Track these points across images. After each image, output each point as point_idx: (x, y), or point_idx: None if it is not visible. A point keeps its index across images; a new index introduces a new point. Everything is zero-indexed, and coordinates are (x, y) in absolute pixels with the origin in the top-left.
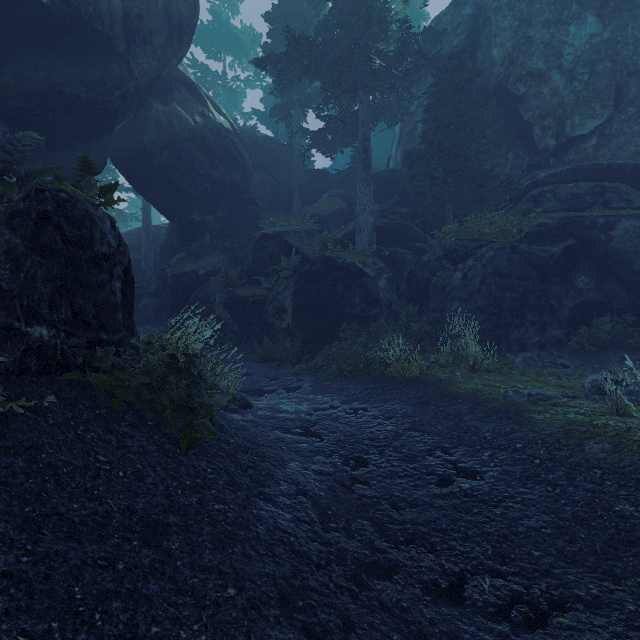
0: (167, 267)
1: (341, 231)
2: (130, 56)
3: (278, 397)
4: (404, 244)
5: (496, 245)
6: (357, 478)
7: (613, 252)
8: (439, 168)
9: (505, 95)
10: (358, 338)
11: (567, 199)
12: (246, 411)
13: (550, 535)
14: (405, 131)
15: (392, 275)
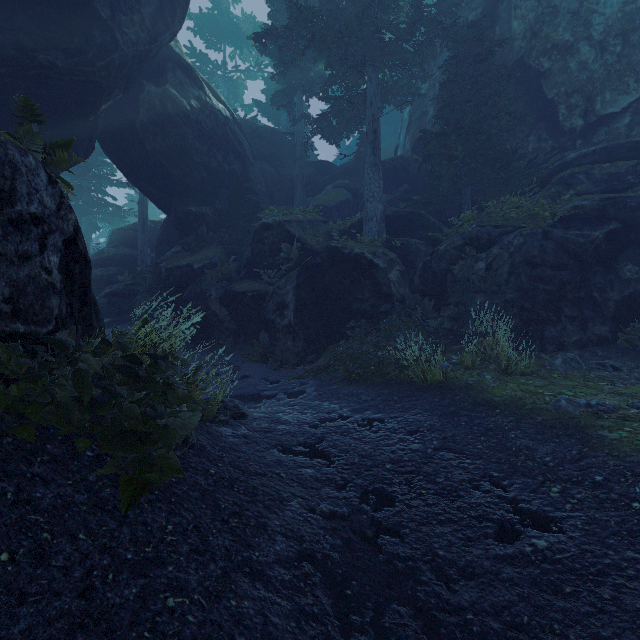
0: (161, 261)
1: (347, 222)
2: (114, 23)
3: (278, 403)
4: (416, 234)
5: (525, 231)
6: (382, 524)
7: None
8: (459, 146)
9: (526, 72)
10: (367, 336)
11: (604, 180)
12: (239, 422)
13: None
14: (415, 117)
15: (404, 267)
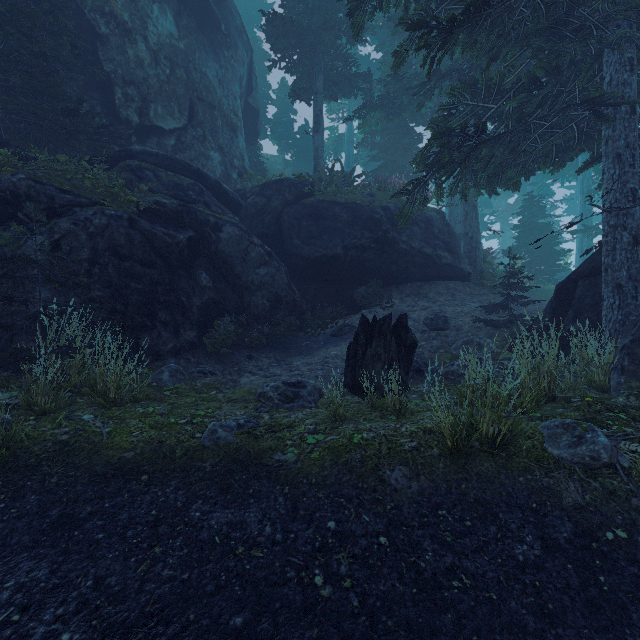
0: None
1: None
2: None
3: None
4: None
5: (109, 210)
6: None
7: (222, 254)
8: None
9: (78, 17)
10: None
11: (172, 186)
12: None
13: None
14: None
15: None
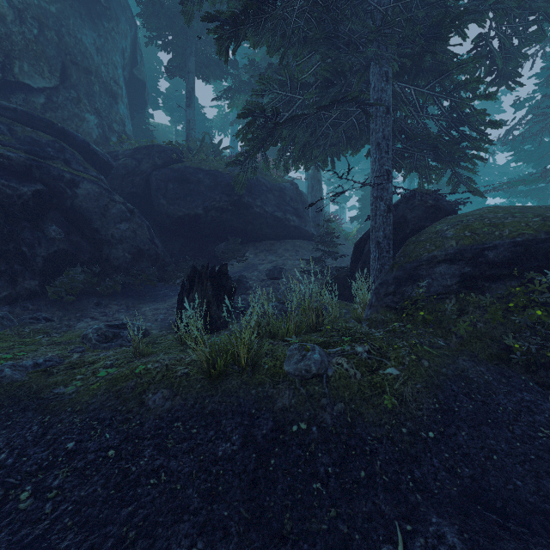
0: None
1: None
2: None
3: None
4: None
5: None
6: None
7: (79, 208)
8: None
9: None
10: None
11: (28, 141)
12: None
13: (206, 549)
14: None
15: None
